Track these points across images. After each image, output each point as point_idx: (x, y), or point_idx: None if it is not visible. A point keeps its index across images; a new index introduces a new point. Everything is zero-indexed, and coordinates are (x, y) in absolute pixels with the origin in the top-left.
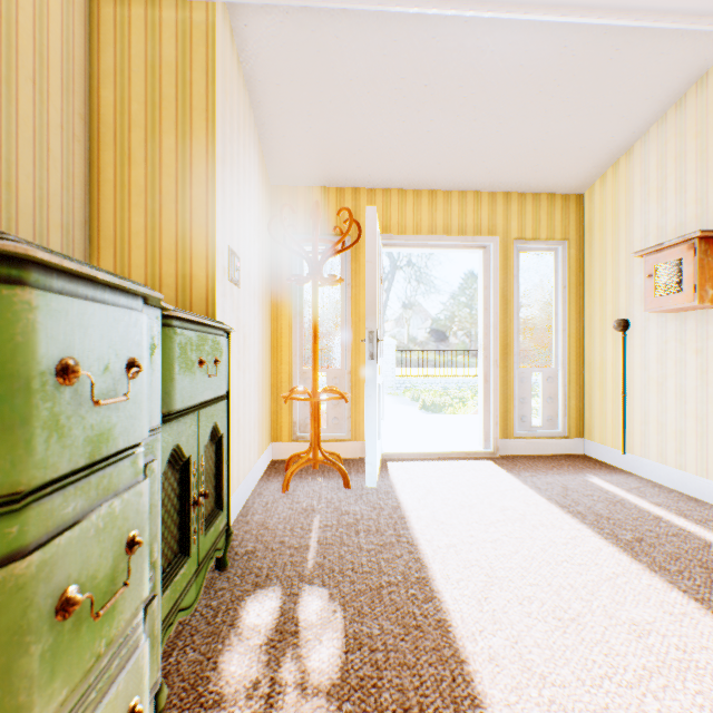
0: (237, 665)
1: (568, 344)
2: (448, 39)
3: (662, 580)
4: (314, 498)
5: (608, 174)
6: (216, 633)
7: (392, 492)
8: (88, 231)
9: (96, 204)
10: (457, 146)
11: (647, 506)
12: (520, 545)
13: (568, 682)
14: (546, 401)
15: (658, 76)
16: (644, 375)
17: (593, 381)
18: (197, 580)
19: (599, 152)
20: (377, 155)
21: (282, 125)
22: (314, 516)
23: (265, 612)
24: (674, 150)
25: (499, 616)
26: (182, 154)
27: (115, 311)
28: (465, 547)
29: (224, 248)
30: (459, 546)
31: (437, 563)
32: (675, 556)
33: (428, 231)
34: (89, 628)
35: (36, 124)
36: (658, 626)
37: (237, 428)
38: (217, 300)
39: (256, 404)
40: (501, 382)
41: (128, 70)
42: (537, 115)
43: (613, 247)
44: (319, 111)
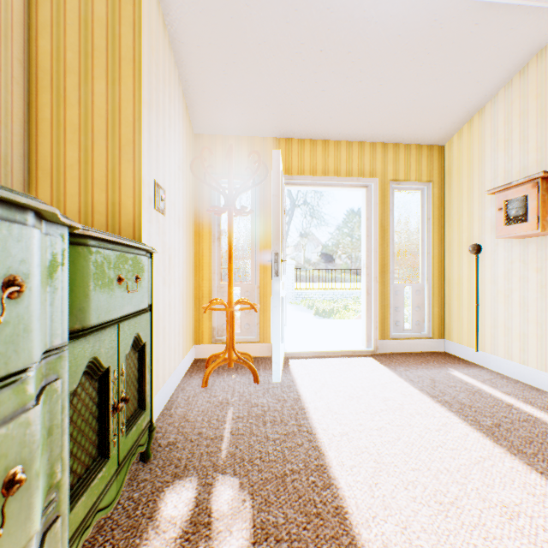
0: None
1: (432, 264)
2: (340, 10)
3: (521, 463)
4: (229, 392)
5: (464, 129)
6: (135, 527)
7: (294, 386)
8: (27, 163)
9: (34, 140)
10: (346, 103)
11: (500, 395)
12: (401, 432)
13: None
14: (415, 309)
15: (508, 48)
16: (494, 289)
17: (452, 293)
18: (118, 478)
19: (458, 110)
20: (281, 109)
21: (202, 82)
22: (228, 408)
23: (182, 503)
24: (518, 109)
25: (389, 502)
26: (111, 97)
27: None
28: (355, 435)
29: (150, 181)
30: (351, 434)
31: (332, 450)
32: (529, 440)
33: (322, 173)
34: None
35: None
36: (525, 508)
37: (163, 334)
38: (143, 225)
39: (181, 314)
40: (380, 294)
41: (63, 23)
42: (410, 78)
43: (468, 187)
44: (233, 71)
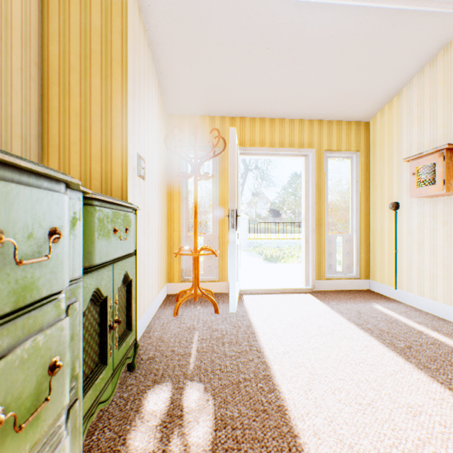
0: (140, 441)
1: (359, 218)
2: (283, 17)
3: (426, 375)
4: (195, 320)
5: (386, 108)
6: (126, 417)
7: (246, 316)
8: (41, 141)
9: (46, 123)
10: (288, 89)
11: (413, 324)
12: (331, 351)
13: (368, 450)
14: (345, 255)
15: (419, 44)
16: (409, 239)
17: (375, 242)
18: (113, 381)
19: (380, 94)
20: (236, 94)
21: (174, 74)
22: (195, 332)
23: (160, 401)
24: (429, 93)
25: (319, 402)
26: (105, 90)
27: (38, 192)
28: (295, 353)
29: (134, 154)
30: (291, 352)
31: (276, 364)
32: (433, 358)
33: (269, 145)
34: (14, 438)
35: (2, 66)
36: (426, 408)
37: (143, 274)
38: (129, 188)
39: (157, 258)
40: (317, 243)
41: (68, 33)
42: (340, 69)
43: (388, 156)
44: (198, 65)
